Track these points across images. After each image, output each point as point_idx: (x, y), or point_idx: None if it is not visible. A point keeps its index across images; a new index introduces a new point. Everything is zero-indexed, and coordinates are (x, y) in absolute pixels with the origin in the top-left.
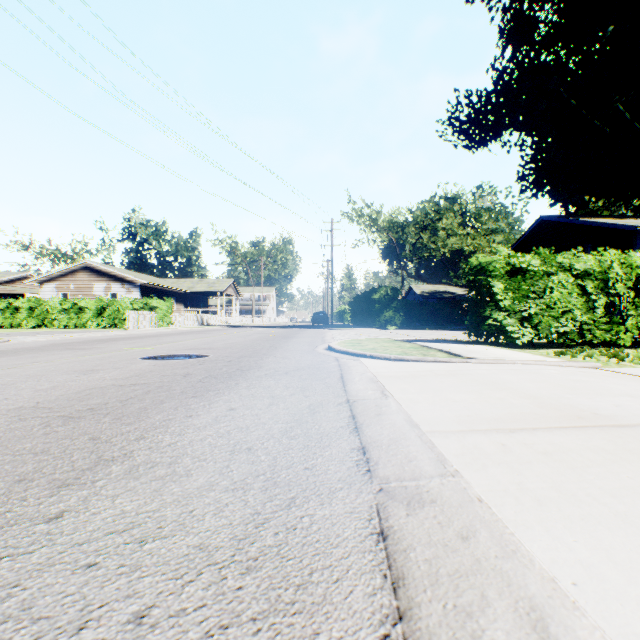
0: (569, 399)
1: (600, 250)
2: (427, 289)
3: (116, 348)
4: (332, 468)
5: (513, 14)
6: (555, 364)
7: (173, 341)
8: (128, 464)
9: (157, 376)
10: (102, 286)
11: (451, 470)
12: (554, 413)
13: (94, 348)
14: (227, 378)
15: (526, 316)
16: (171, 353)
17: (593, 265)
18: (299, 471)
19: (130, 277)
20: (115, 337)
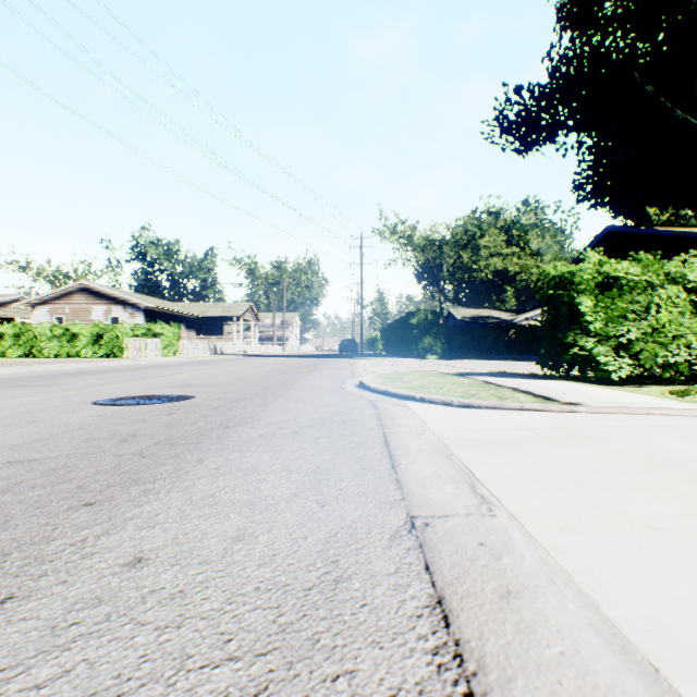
0: None
1: None
2: (469, 314)
3: (81, 385)
4: None
5: None
6: None
7: (164, 374)
8: None
9: (77, 440)
10: (102, 310)
11: None
12: None
13: (52, 385)
14: (191, 445)
15: (622, 342)
16: (145, 393)
17: None
18: None
19: (133, 300)
20: (98, 369)
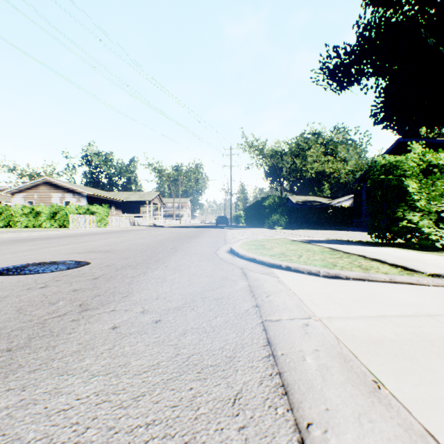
0: None
1: None
2: (300, 199)
3: (9, 250)
4: None
5: None
6: None
7: (85, 241)
8: None
9: None
10: (58, 196)
11: None
12: None
13: None
14: (4, 355)
15: (441, 217)
16: (51, 259)
17: None
18: None
19: (79, 189)
20: (42, 236)
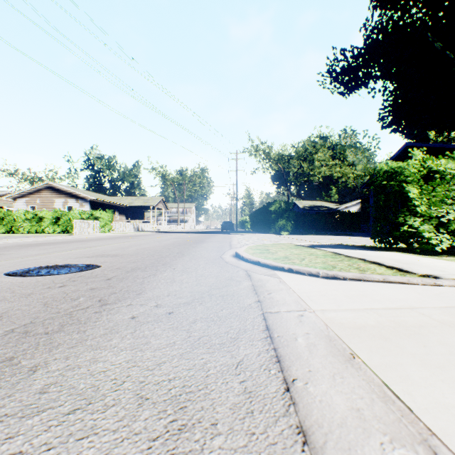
0: None
1: None
2: (307, 204)
3: (19, 255)
4: None
5: None
6: None
7: (91, 246)
8: None
9: None
10: (61, 201)
11: None
12: None
13: None
14: (44, 336)
15: (441, 222)
16: (62, 262)
17: None
18: None
19: (82, 194)
20: (47, 242)
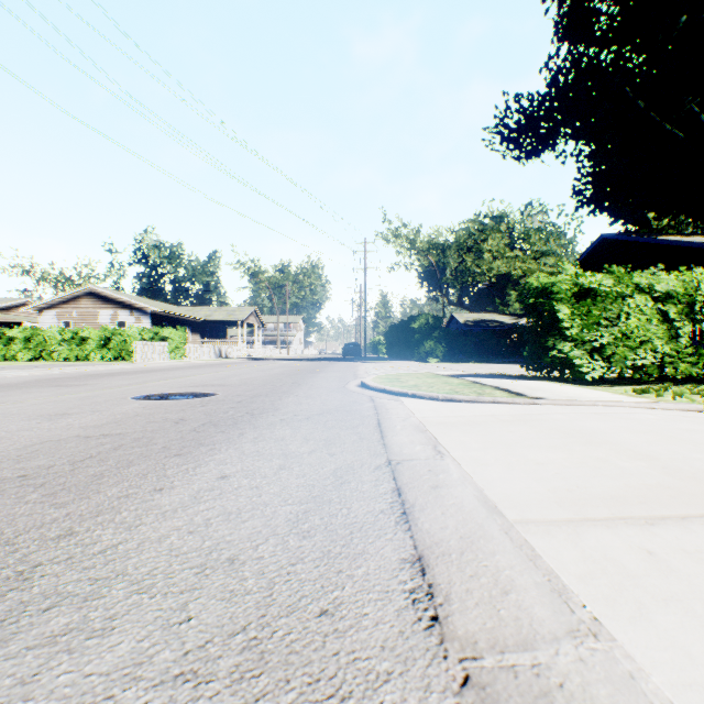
0: (702, 461)
1: (682, 269)
2: (471, 317)
3: (110, 385)
4: (369, 612)
5: (571, 5)
6: (646, 406)
7: (181, 376)
8: (10, 600)
9: (141, 423)
10: (108, 314)
11: (585, 618)
12: (696, 486)
13: (84, 385)
14: (230, 426)
15: (596, 347)
16: (172, 391)
17: (677, 286)
18: (309, 621)
19: (139, 304)
20: (116, 371)
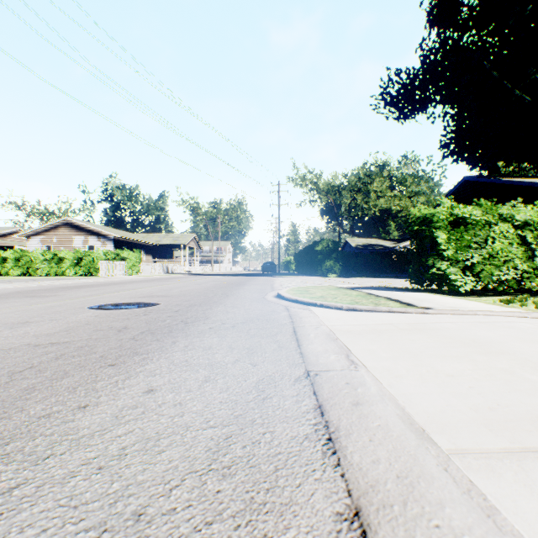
0: None
1: (536, 202)
2: (361, 242)
3: (74, 295)
4: None
5: None
6: (519, 315)
7: (133, 288)
8: None
9: (88, 331)
10: (81, 239)
11: None
12: None
13: (53, 295)
14: (165, 334)
15: (468, 265)
16: (123, 301)
17: (533, 215)
18: None
19: (105, 232)
20: (83, 284)
